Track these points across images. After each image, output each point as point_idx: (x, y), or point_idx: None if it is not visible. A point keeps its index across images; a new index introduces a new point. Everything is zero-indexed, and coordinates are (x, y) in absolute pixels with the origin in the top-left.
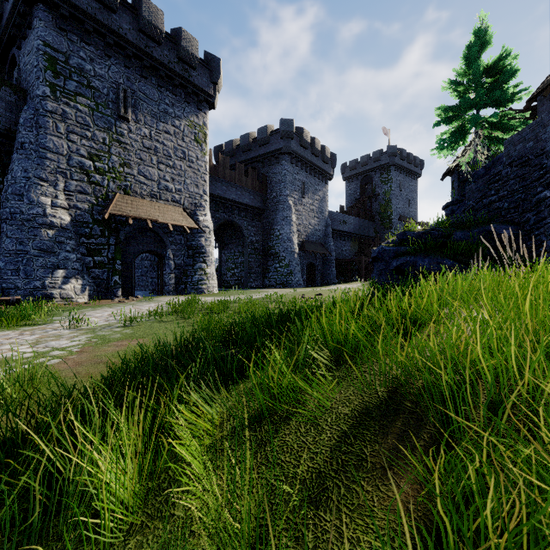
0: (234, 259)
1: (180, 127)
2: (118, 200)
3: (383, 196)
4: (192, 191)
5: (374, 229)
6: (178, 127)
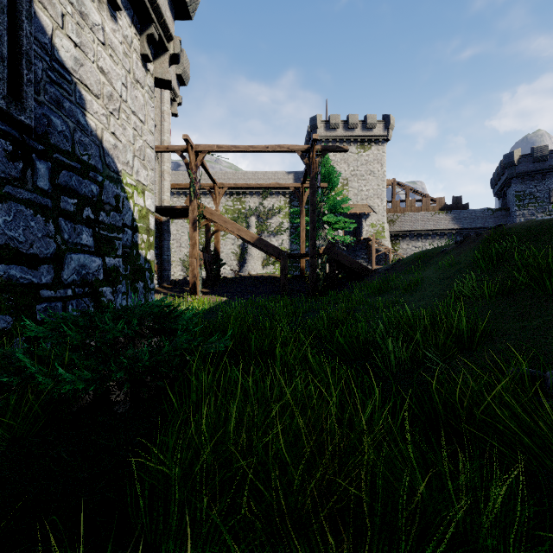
0: None
1: None
2: None
3: None
4: None
5: None
6: None
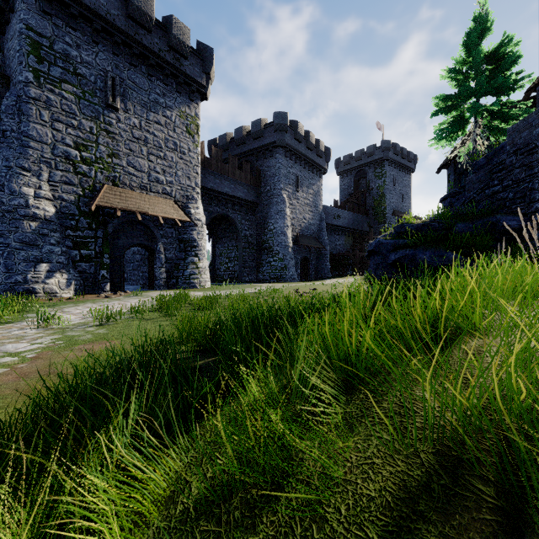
0: (227, 253)
1: (172, 118)
2: (105, 192)
3: (377, 190)
4: (184, 183)
5: (368, 223)
6: (169, 118)
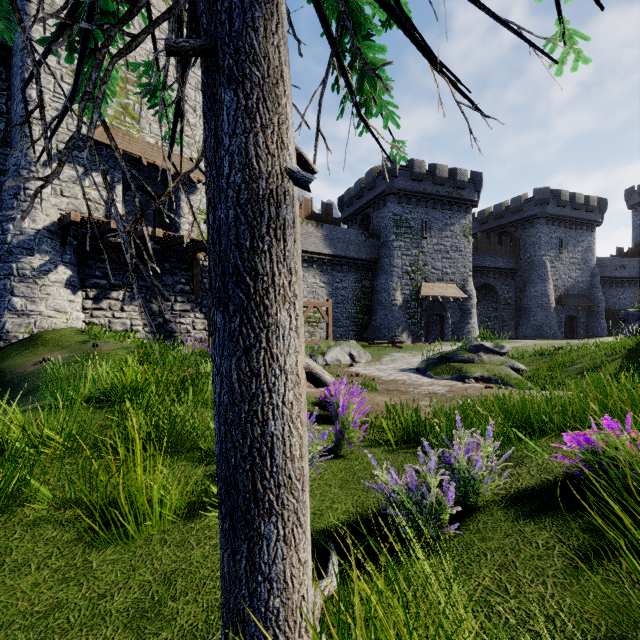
0: (487, 313)
1: (454, 230)
2: (423, 287)
3: None
4: (462, 271)
5: None
6: (453, 231)
